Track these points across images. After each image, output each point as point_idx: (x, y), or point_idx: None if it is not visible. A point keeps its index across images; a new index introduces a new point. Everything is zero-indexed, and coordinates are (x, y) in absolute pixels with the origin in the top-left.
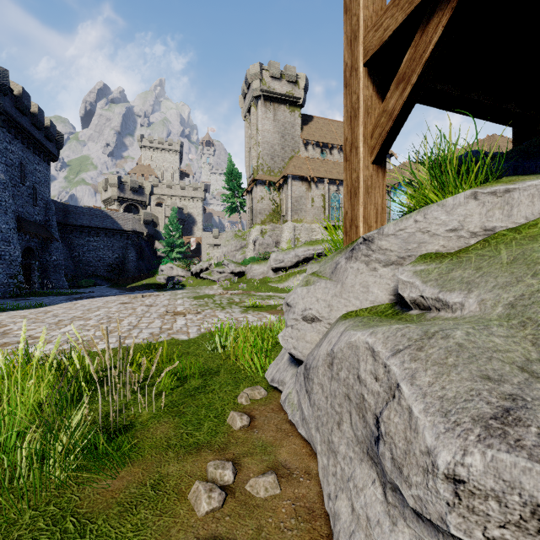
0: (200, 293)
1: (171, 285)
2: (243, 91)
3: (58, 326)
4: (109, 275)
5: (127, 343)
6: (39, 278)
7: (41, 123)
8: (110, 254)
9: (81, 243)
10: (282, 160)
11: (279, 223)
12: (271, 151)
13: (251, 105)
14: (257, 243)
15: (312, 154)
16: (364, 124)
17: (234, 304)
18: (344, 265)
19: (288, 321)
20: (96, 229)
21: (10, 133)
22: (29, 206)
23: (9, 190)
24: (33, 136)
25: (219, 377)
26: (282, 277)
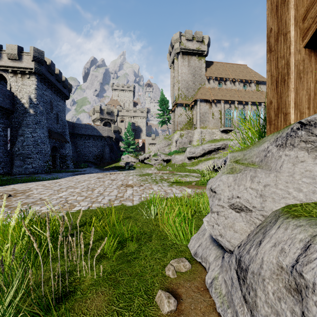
0: (143, 172)
1: (127, 167)
2: (169, 51)
3: (58, 192)
4: (95, 161)
5: (93, 207)
6: (59, 162)
7: (60, 79)
8: (95, 149)
9: (81, 143)
10: (193, 90)
11: (191, 129)
12: (186, 85)
13: (174, 59)
14: (178, 142)
15: (213, 85)
16: (295, 6)
17: (164, 180)
18: (276, 153)
19: (213, 207)
20: (88, 136)
21: (45, 85)
22: (55, 124)
23: (45, 115)
24: (56, 86)
25: (151, 243)
26: (194, 162)
